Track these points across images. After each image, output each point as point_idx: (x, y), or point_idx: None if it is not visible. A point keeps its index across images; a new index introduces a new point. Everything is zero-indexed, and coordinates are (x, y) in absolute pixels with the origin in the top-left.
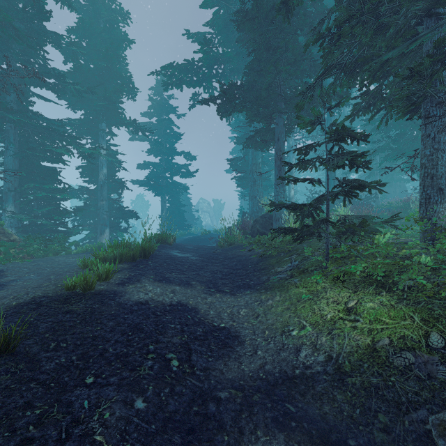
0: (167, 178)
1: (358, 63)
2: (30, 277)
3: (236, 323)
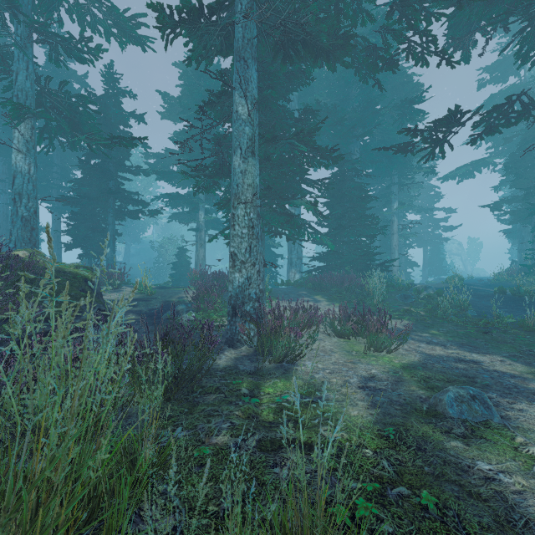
0: (429, 232)
1: None
2: None
3: None
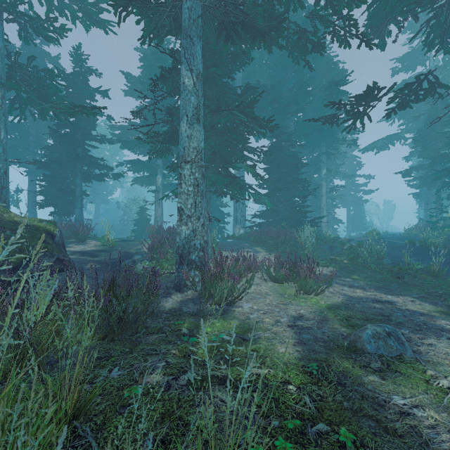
0: (352, 195)
1: None
2: None
3: None
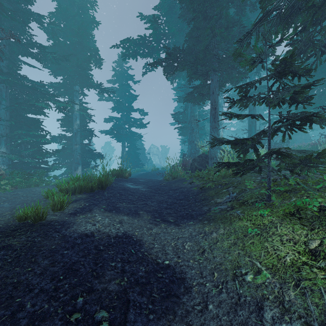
0: (126, 128)
1: (294, 8)
2: (4, 205)
3: (181, 259)
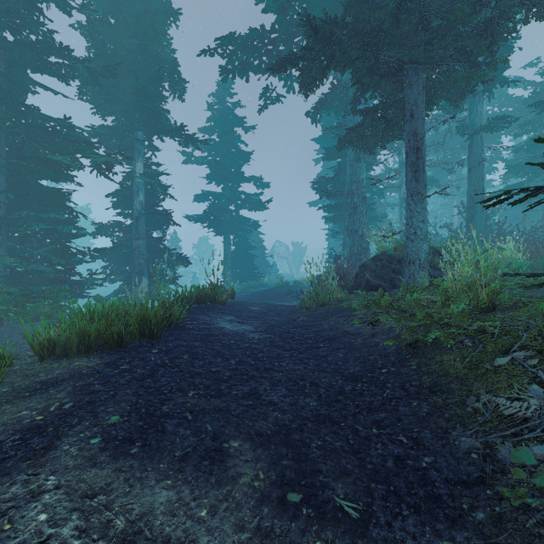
0: (232, 211)
1: None
2: None
3: None
